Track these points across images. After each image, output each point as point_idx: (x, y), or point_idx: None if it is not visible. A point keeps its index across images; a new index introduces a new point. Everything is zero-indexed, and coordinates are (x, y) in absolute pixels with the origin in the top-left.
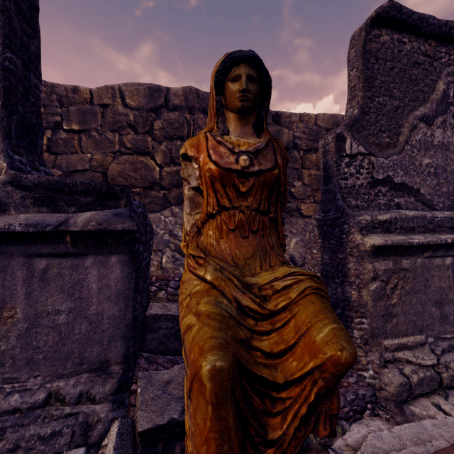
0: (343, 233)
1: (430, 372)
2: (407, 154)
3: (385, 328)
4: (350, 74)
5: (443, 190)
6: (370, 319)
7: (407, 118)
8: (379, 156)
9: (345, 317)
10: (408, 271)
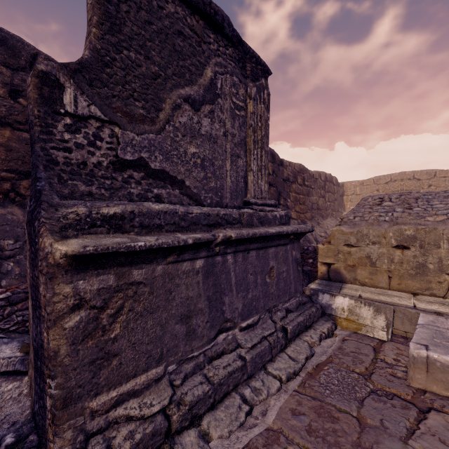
0: (36, 234)
1: (155, 424)
2: (169, 137)
3: (97, 379)
4: (87, 1)
5: (211, 185)
6: (64, 376)
7: (170, 94)
8: (128, 129)
9: (42, 374)
10: (142, 284)
